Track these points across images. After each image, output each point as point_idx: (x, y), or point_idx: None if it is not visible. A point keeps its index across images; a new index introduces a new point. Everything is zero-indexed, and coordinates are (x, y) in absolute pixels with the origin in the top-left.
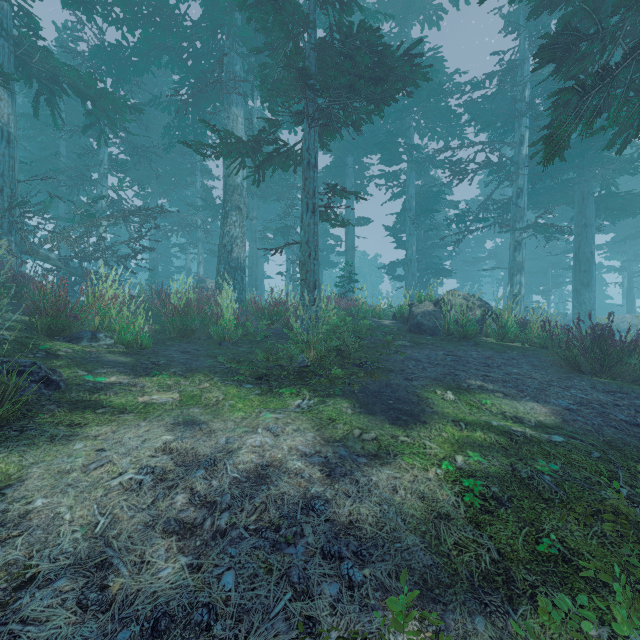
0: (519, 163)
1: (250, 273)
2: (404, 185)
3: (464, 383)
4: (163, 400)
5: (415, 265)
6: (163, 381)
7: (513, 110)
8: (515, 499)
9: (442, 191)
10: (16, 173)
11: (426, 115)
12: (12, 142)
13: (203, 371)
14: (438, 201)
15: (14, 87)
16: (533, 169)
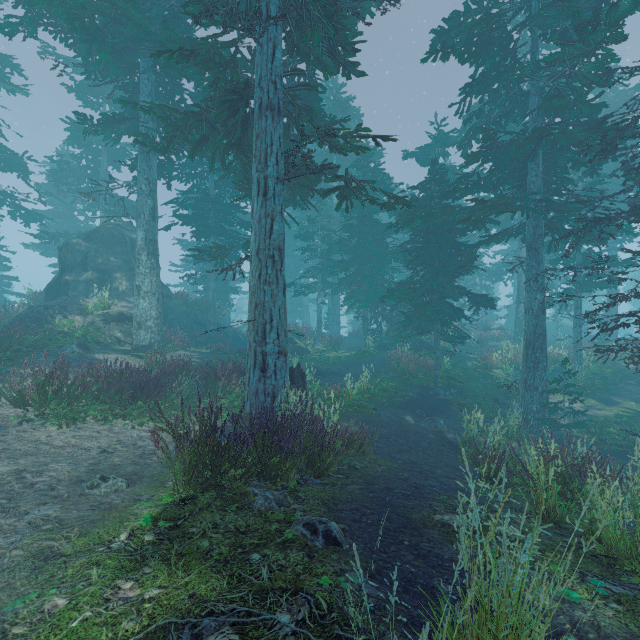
0: None
1: None
2: None
3: None
4: None
5: None
6: None
7: None
8: (628, 418)
9: None
10: None
11: None
12: None
13: None
14: None
15: None
16: None
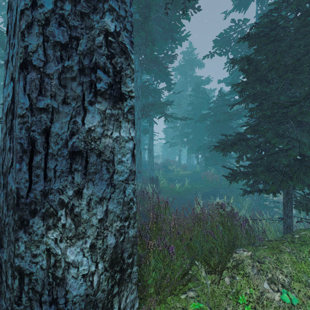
0: None
1: None
2: None
3: None
4: None
5: None
6: None
7: None
8: None
9: None
10: None
11: None
12: None
13: None
14: None
15: None
16: None
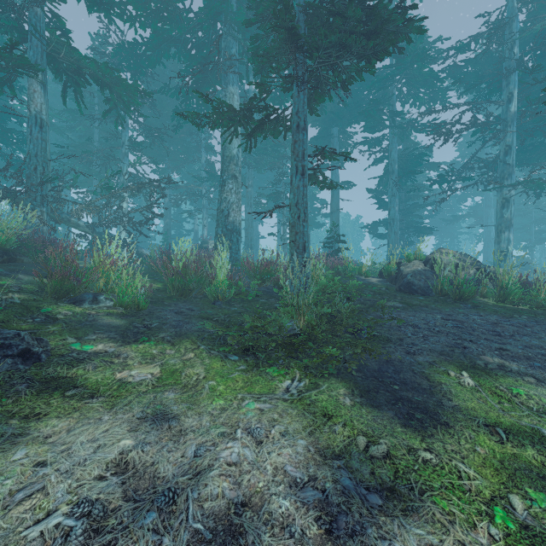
0: (507, 121)
1: (246, 234)
2: (387, 150)
3: (479, 360)
4: (140, 378)
5: (397, 224)
6: (148, 350)
7: (499, 70)
8: None
9: (424, 153)
10: (48, 153)
11: (409, 82)
12: (44, 127)
13: (191, 337)
14: (420, 163)
15: (46, 80)
16: (520, 126)
